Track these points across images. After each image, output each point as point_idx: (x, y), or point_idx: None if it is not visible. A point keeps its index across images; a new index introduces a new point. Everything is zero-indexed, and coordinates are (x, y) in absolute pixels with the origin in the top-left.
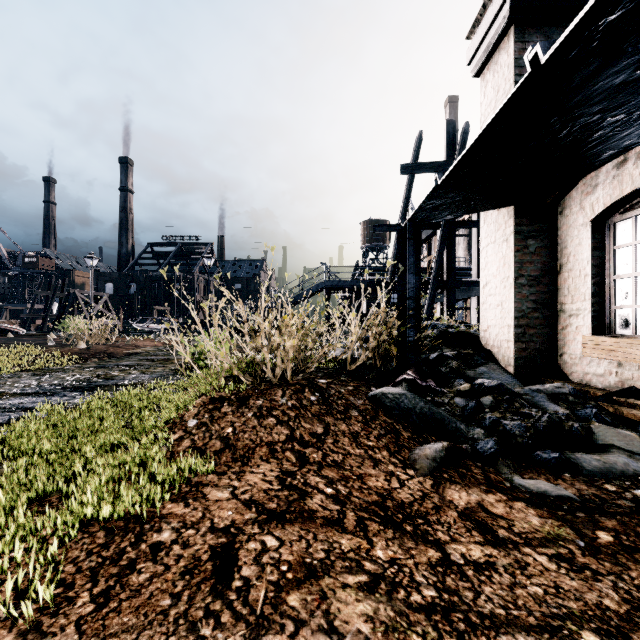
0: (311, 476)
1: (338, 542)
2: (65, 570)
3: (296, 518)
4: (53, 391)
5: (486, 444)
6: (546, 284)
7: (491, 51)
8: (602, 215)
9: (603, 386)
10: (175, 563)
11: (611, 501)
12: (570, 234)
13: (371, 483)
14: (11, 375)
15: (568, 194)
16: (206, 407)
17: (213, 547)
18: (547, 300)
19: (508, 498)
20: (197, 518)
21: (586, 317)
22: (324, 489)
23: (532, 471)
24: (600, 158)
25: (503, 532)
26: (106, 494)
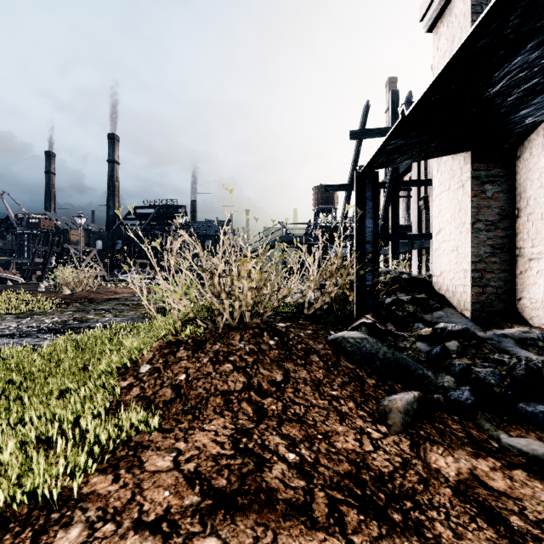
0: (270, 435)
1: None
2: None
3: (250, 503)
4: (28, 333)
5: (461, 394)
6: (504, 229)
7: (446, 2)
8: None
9: None
10: None
11: None
12: (530, 178)
13: (340, 445)
14: None
15: (528, 138)
16: (161, 351)
17: None
18: (505, 245)
19: (503, 465)
20: (123, 502)
21: None
22: (285, 455)
23: (518, 427)
24: None
25: (516, 521)
26: (12, 467)
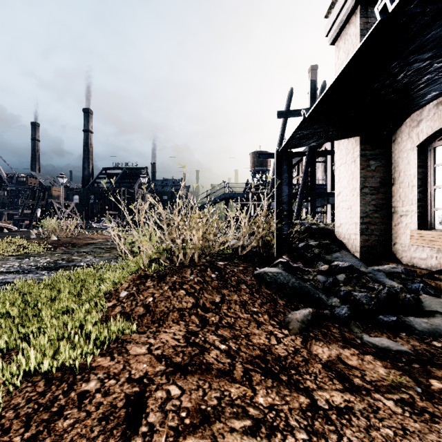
0: (210, 335)
1: (228, 390)
2: (6, 416)
3: (196, 370)
4: (29, 270)
5: (341, 310)
6: (383, 193)
7: (343, 25)
8: (425, 142)
9: (426, 267)
10: (95, 410)
11: (439, 355)
12: (401, 156)
13: (255, 340)
14: (1, 259)
15: (399, 127)
16: (134, 282)
17: (128, 395)
18: (384, 204)
19: (360, 352)
20: (119, 370)
21: (413, 216)
22: (219, 345)
23: (376, 331)
24: (425, 98)
25: (357, 380)
26: (49, 350)
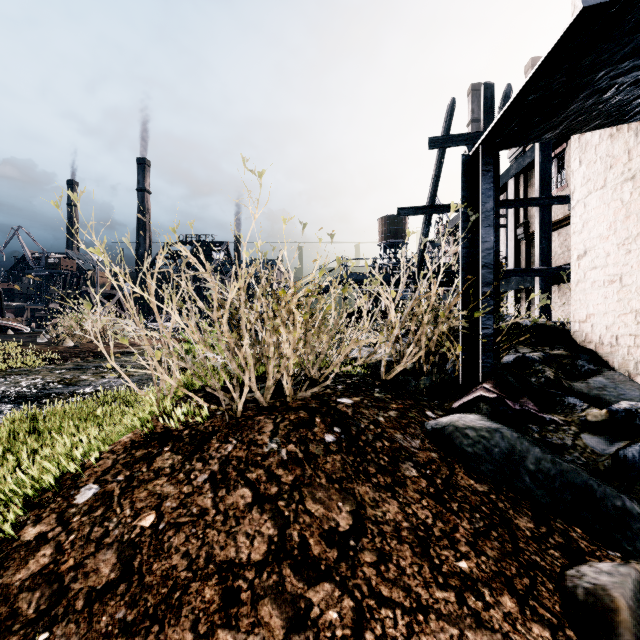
0: None
1: None
2: None
3: None
4: None
5: None
6: None
7: None
8: None
9: None
10: None
11: None
12: None
13: None
14: None
15: None
16: (130, 453)
17: None
18: None
19: None
20: None
21: None
22: None
23: None
24: None
25: None
26: None
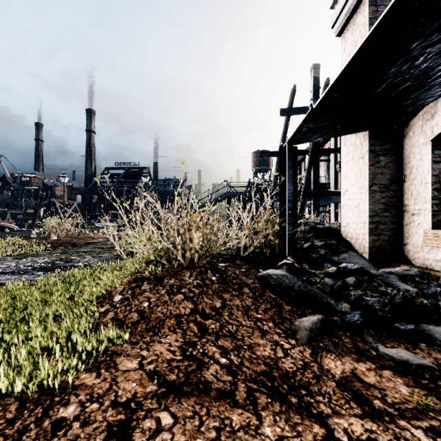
0: (209, 346)
1: (229, 418)
2: None
3: (192, 391)
4: (25, 271)
5: (353, 317)
6: (393, 190)
7: (350, 15)
8: (440, 135)
9: None
10: None
11: None
12: (413, 152)
13: (259, 353)
14: None
15: (411, 121)
16: (130, 285)
17: (110, 425)
18: (394, 203)
19: (376, 366)
20: (104, 390)
21: (426, 215)
22: (219, 359)
23: (392, 340)
24: None
25: (378, 403)
26: (25, 367)
